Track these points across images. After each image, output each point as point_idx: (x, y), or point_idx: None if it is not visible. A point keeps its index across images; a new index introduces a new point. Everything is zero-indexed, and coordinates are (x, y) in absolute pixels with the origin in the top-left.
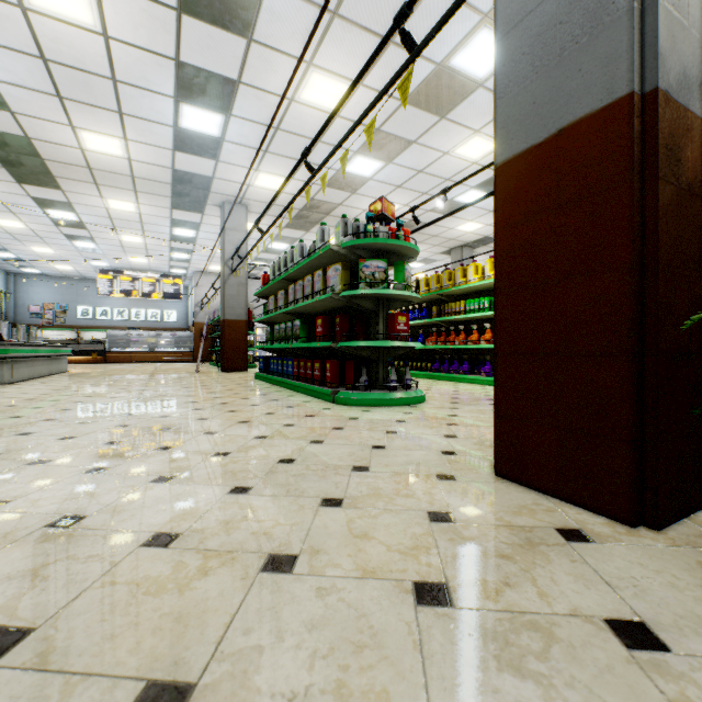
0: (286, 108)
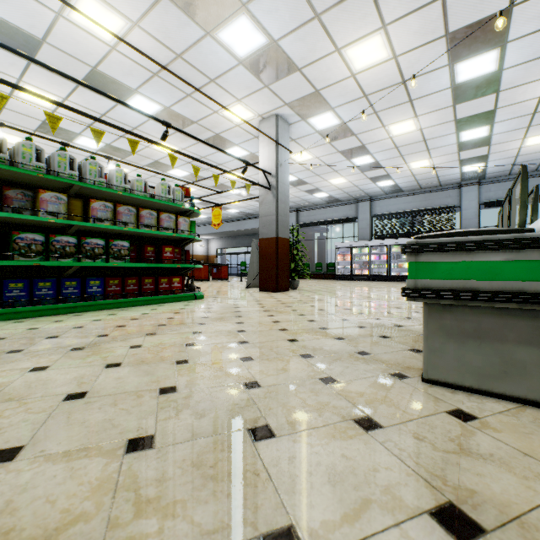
0: None
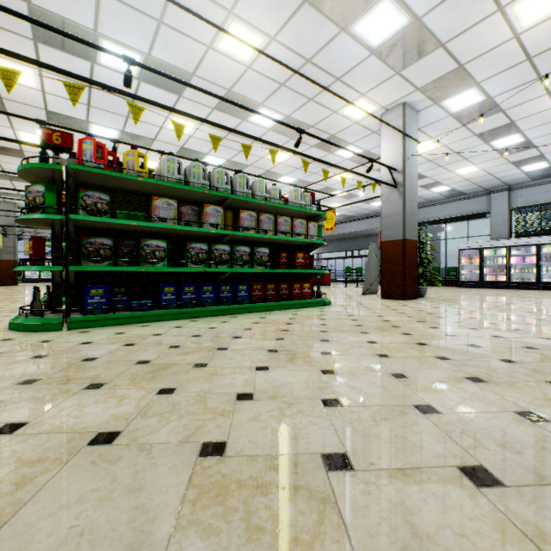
0: (218, 2)
